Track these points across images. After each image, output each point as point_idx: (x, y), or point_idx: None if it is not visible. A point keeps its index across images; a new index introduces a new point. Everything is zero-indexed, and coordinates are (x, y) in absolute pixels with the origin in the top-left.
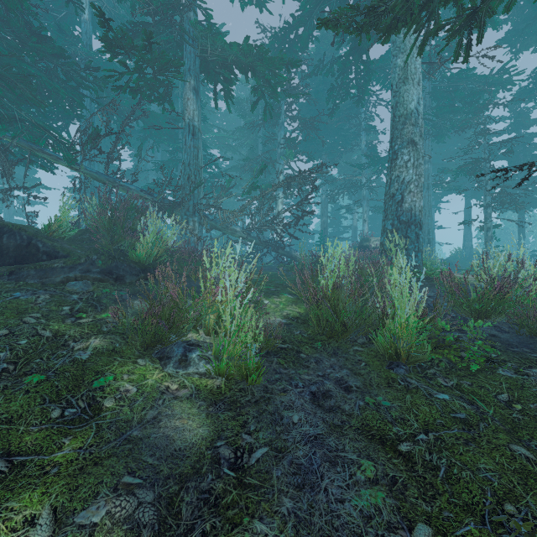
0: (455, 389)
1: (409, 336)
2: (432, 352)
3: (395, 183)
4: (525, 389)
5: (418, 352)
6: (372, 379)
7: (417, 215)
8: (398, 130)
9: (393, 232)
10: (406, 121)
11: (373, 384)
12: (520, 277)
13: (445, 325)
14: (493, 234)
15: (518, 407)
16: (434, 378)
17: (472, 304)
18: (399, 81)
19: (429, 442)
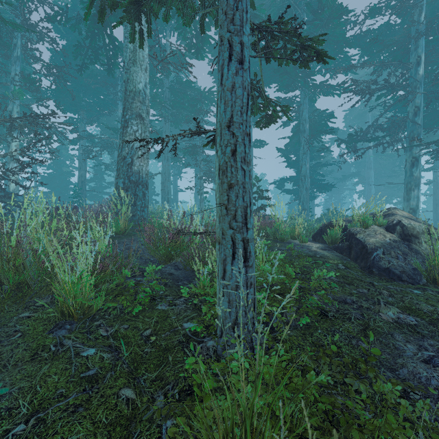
0: (111, 337)
1: (74, 293)
2: (113, 300)
3: (126, 147)
4: (168, 319)
5: (97, 304)
6: (12, 357)
7: (144, 177)
8: (129, 103)
9: (124, 189)
10: (135, 97)
11: (10, 364)
12: (191, 228)
13: (128, 273)
14: (206, 197)
15: (154, 340)
16: (96, 331)
17: (161, 250)
18: (130, 61)
19: (23, 434)
